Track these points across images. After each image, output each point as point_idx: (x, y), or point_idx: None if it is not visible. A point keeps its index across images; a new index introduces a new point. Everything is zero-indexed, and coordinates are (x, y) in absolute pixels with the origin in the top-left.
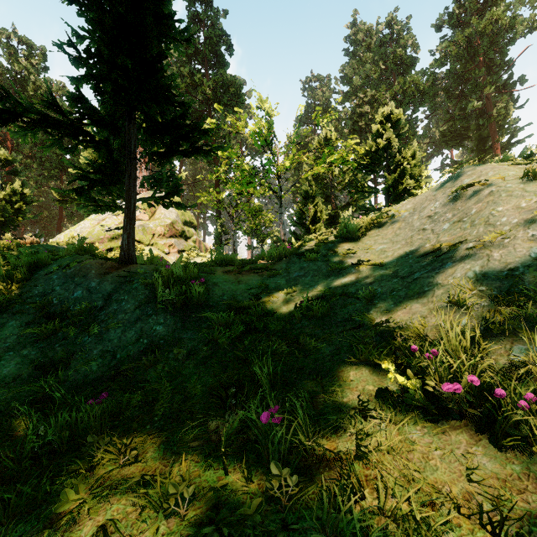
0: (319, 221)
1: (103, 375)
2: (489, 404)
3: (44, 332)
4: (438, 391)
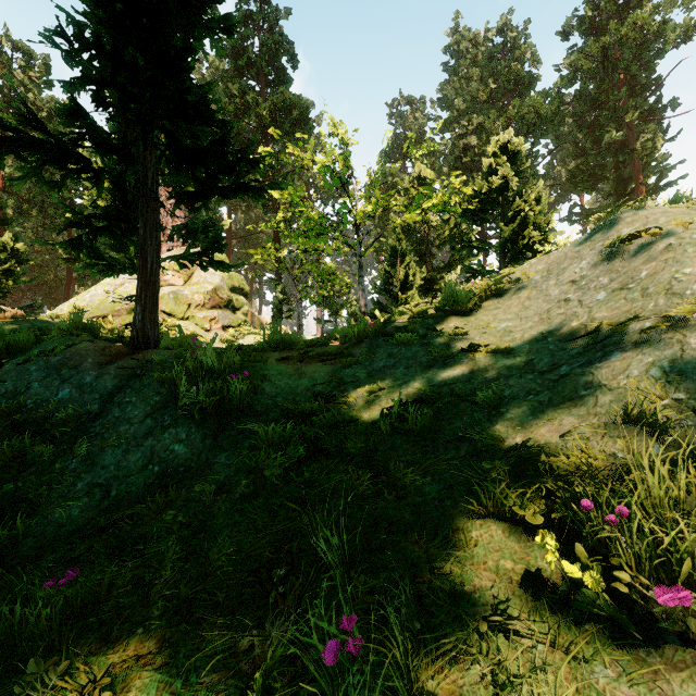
0: (411, 288)
1: (87, 525)
2: None
3: (5, 454)
4: (632, 585)
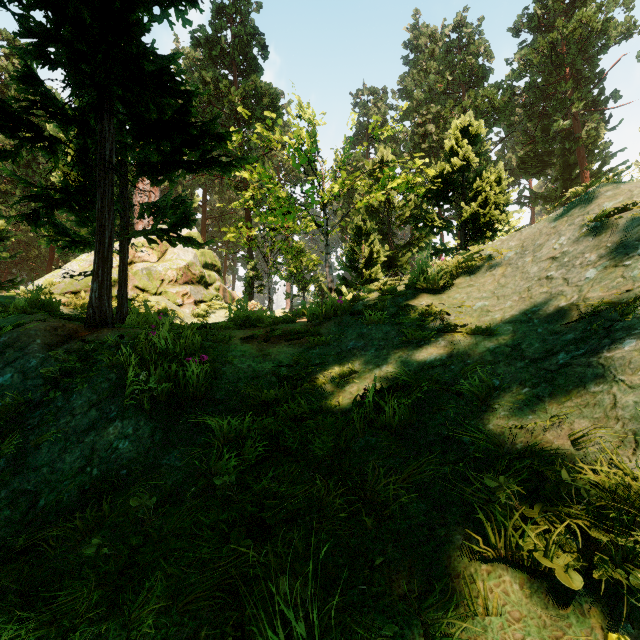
0: (375, 264)
1: (2, 548)
2: None
3: None
4: None
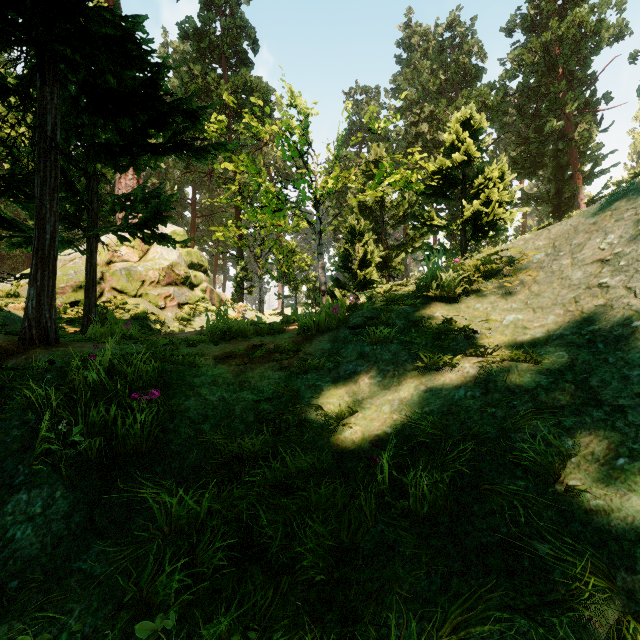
0: (369, 265)
1: None
2: None
3: None
4: None
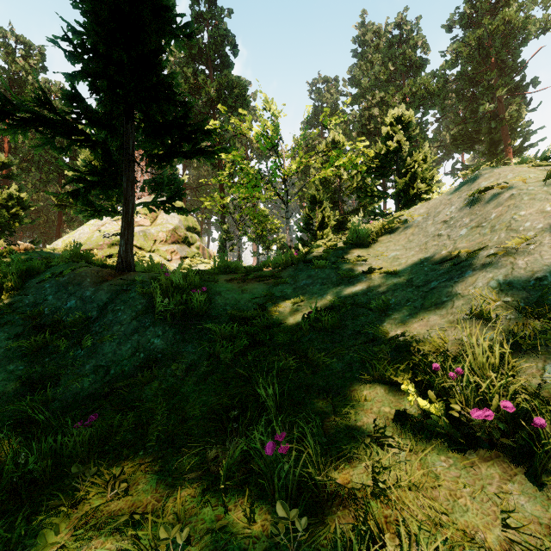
0: (326, 227)
1: (95, 392)
2: (524, 433)
3: (34, 345)
4: (463, 415)
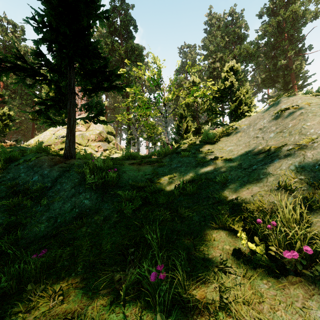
0: (189, 132)
1: (48, 234)
2: (318, 267)
3: (11, 204)
4: (277, 253)
